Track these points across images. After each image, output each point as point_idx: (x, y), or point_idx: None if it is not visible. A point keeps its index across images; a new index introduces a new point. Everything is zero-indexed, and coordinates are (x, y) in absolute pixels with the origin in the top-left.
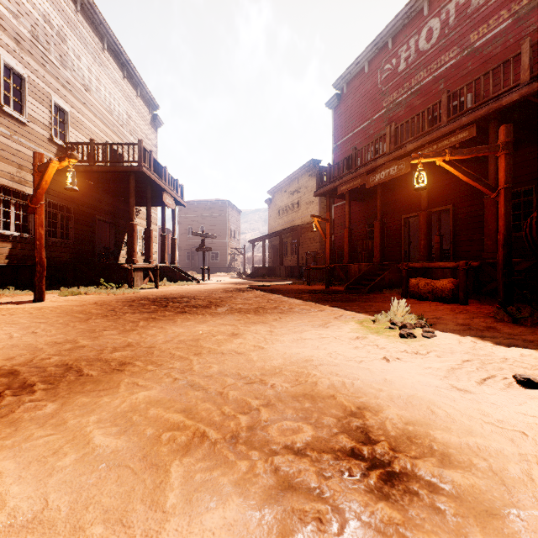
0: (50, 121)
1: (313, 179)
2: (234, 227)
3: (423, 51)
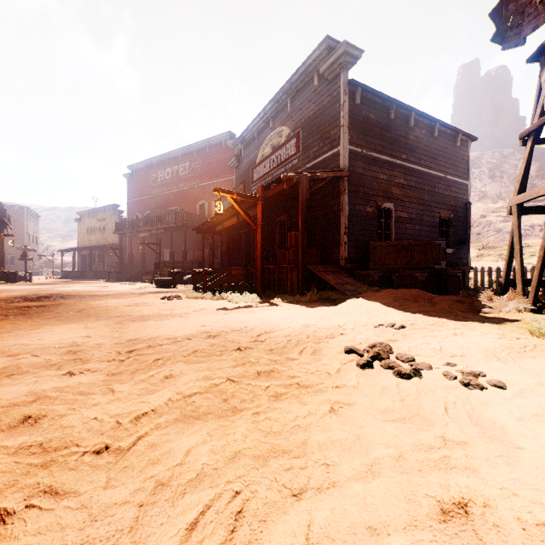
0: None
1: (115, 216)
2: (32, 232)
3: (166, 179)
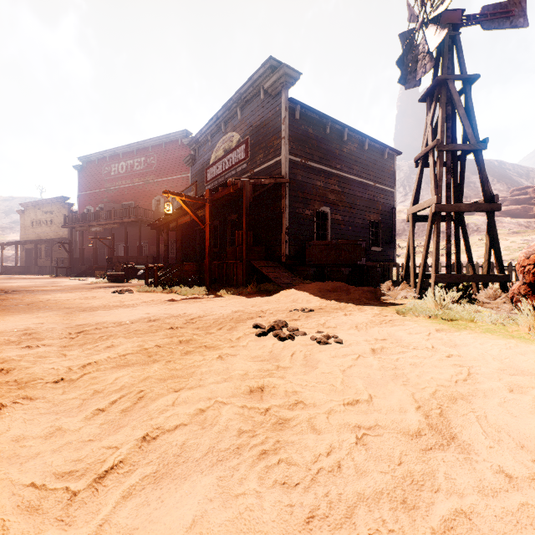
0: None
1: (64, 208)
2: None
3: (120, 173)
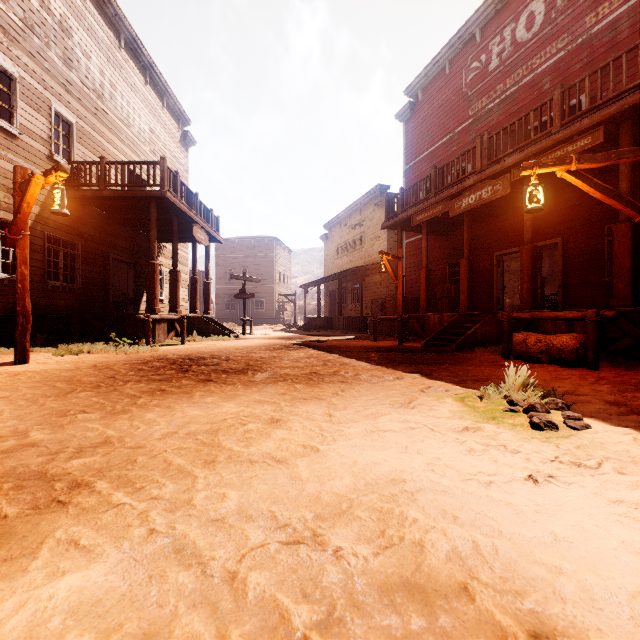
0: (50, 134)
1: (379, 209)
2: (282, 269)
3: (521, 43)
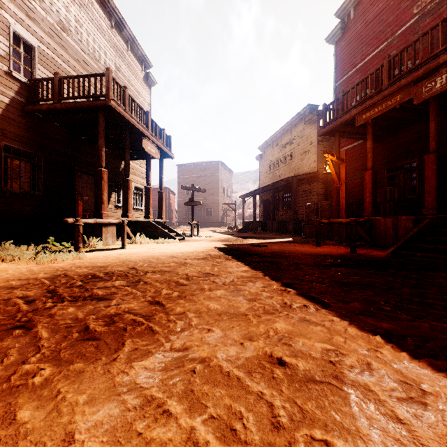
0: (8, 52)
1: (308, 127)
2: (226, 186)
3: None
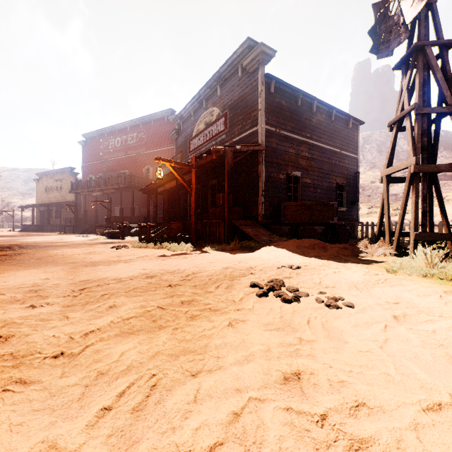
0: None
1: (71, 177)
2: None
3: (116, 146)
